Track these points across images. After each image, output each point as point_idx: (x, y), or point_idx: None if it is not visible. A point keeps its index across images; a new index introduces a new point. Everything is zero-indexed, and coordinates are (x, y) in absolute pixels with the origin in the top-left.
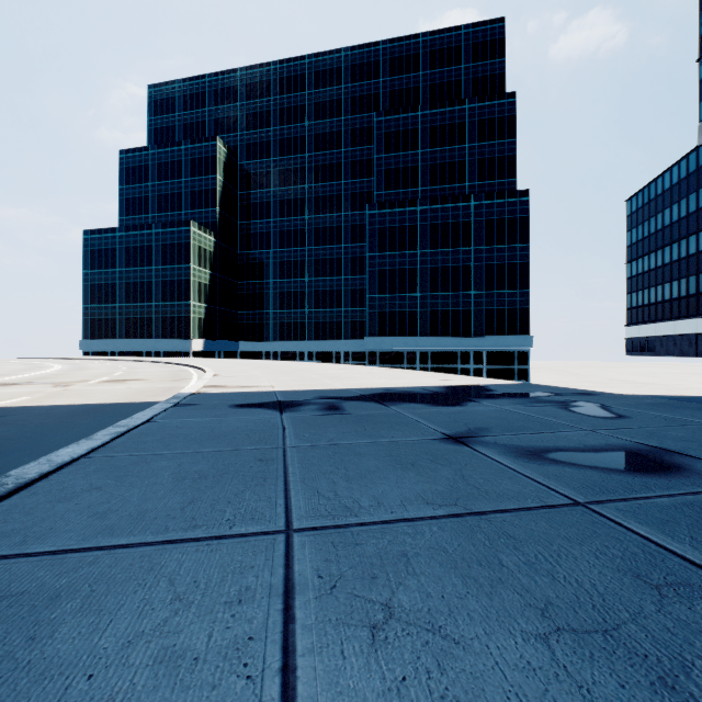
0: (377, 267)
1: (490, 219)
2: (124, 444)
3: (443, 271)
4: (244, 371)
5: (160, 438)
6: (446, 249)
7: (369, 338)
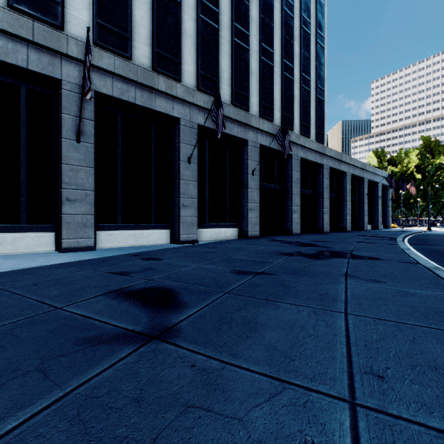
0: None
1: None
2: None
3: None
4: None
5: None
6: None
7: None
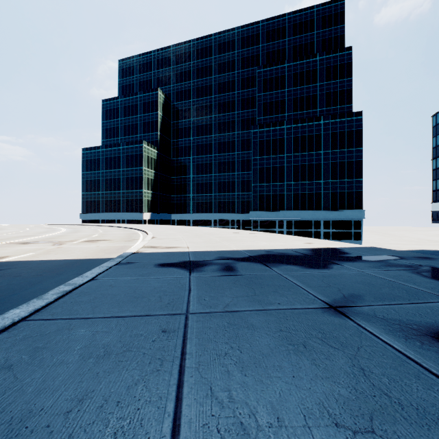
0: (258, 166)
1: (335, 132)
2: (62, 305)
3: (302, 167)
4: (171, 234)
5: (93, 298)
6: (304, 153)
7: (252, 212)
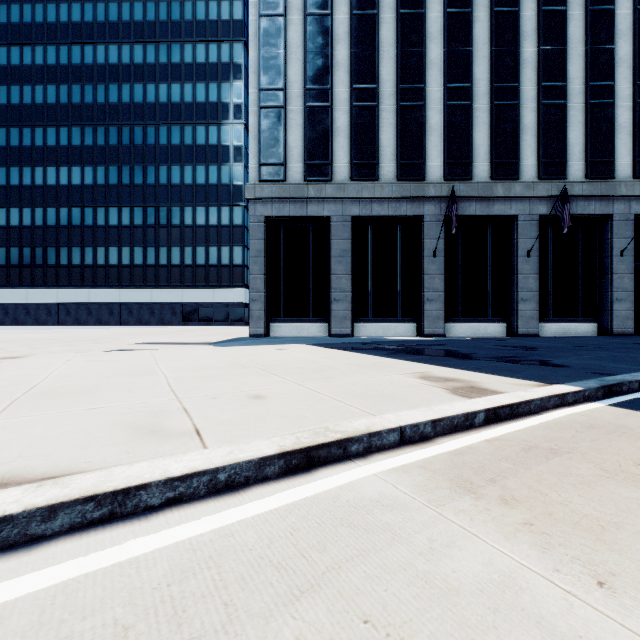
0: None
1: None
2: None
3: None
4: None
5: None
6: None
7: None
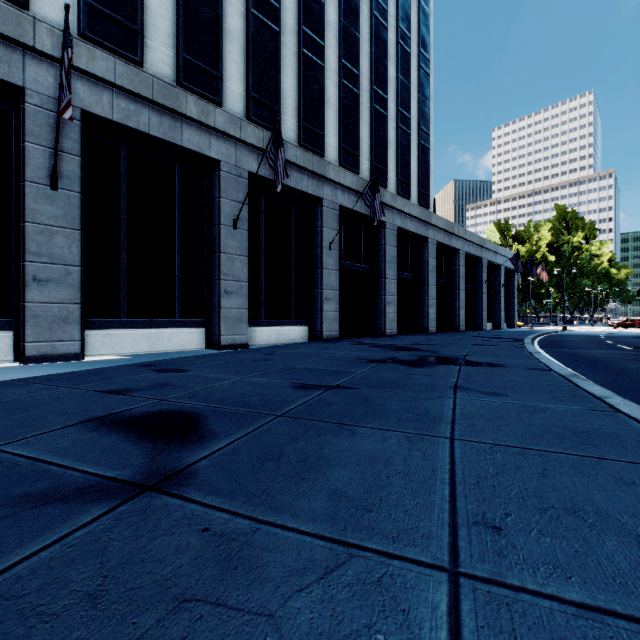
0: None
1: None
2: None
3: None
4: None
5: None
6: None
7: None
